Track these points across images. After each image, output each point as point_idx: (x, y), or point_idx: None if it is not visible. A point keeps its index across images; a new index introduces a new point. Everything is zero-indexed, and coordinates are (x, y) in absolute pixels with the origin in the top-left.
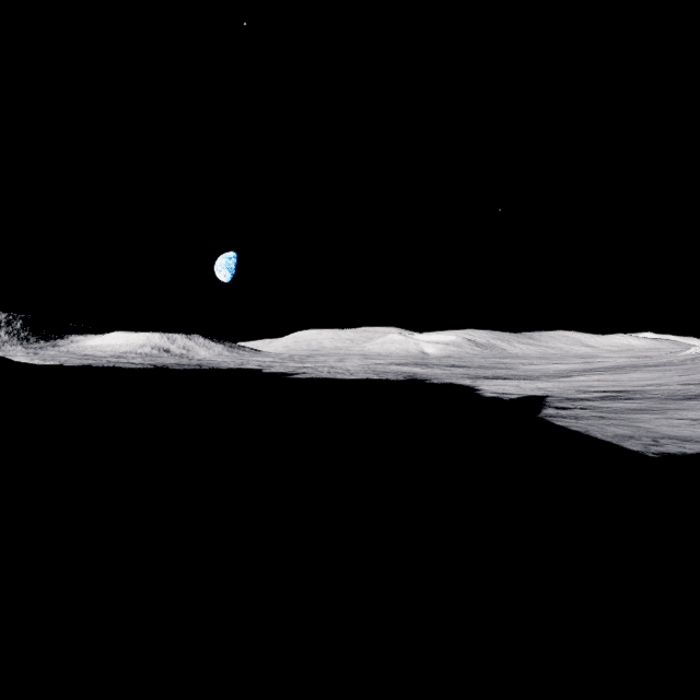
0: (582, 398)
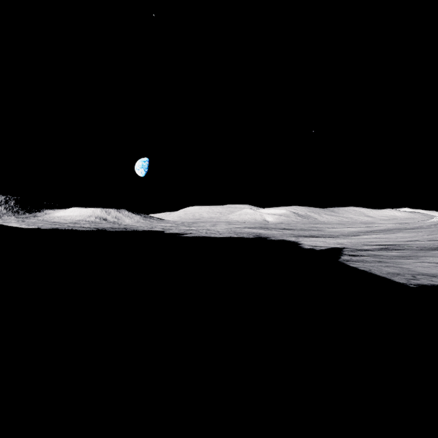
0: (366, 249)
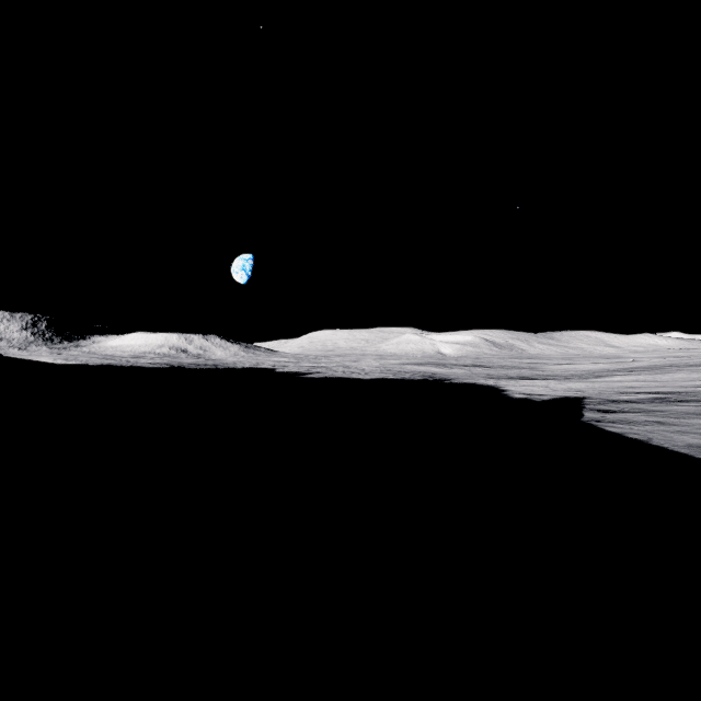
0: (626, 400)
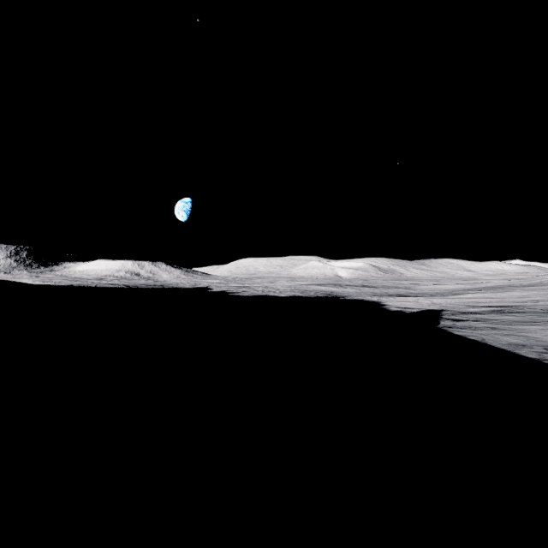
0: (472, 312)
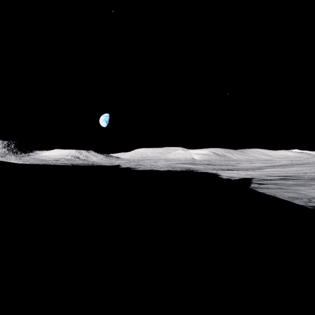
0: (269, 179)
